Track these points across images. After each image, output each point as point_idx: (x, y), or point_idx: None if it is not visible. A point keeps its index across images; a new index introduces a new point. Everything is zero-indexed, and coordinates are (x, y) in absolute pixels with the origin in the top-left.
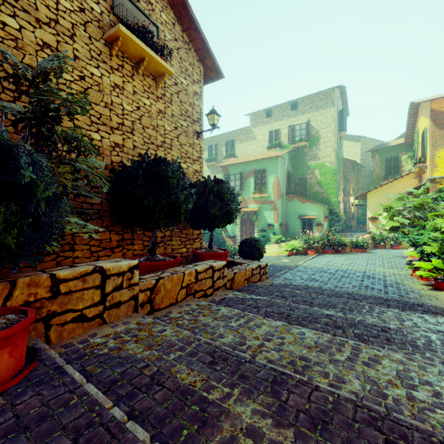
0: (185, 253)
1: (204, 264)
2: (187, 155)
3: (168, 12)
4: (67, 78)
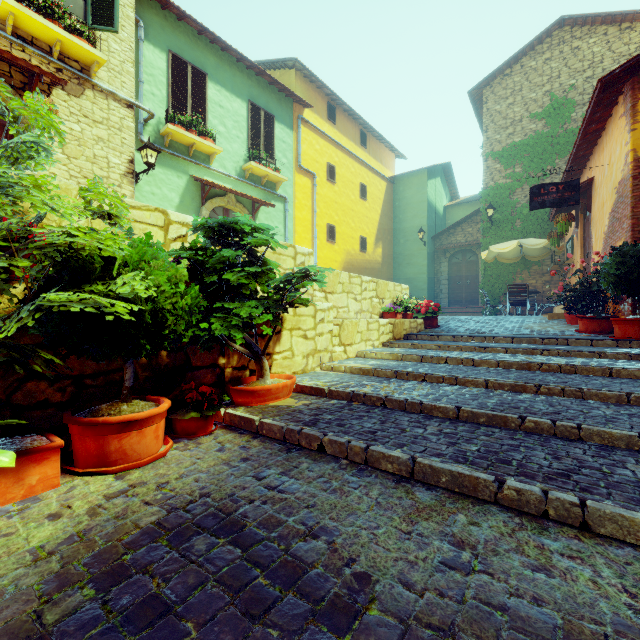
0: None
1: None
2: None
3: None
4: None
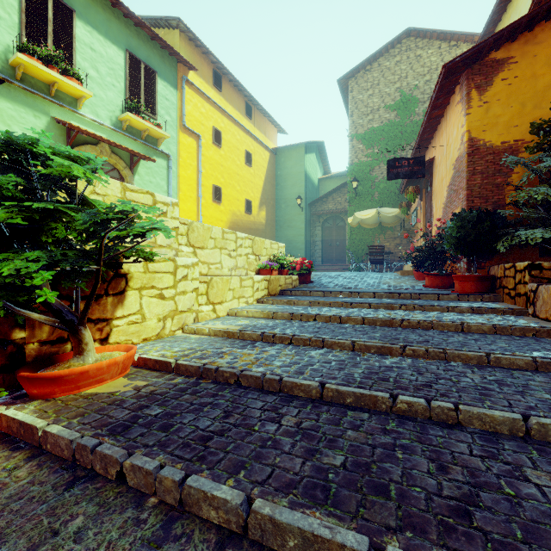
0: None
1: None
2: None
3: None
4: None
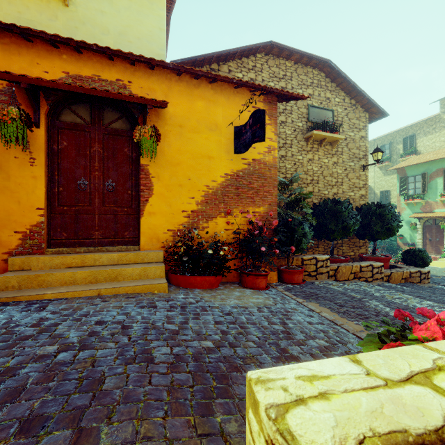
0: (352, 256)
1: (366, 263)
2: (354, 185)
3: (339, 94)
4: (289, 167)
